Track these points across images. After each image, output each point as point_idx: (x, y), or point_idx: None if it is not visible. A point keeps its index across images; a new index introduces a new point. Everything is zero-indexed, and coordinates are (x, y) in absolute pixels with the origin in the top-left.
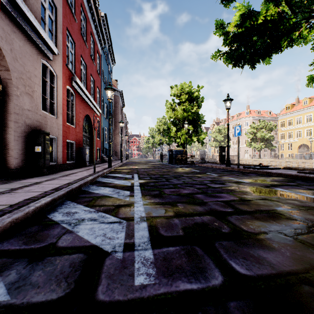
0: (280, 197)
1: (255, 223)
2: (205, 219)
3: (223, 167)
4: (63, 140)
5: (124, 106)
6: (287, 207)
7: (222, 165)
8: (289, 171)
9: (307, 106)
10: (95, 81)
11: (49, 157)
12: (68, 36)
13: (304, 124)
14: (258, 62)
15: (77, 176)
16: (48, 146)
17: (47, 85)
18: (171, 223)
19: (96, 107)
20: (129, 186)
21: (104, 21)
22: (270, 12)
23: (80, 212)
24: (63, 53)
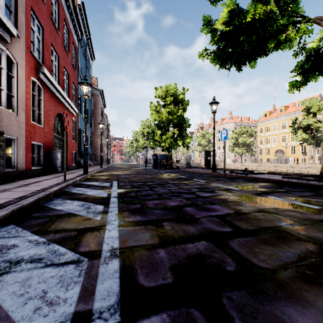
0: (278, 208)
1: (265, 251)
2: (200, 246)
3: (210, 172)
4: (26, 141)
5: (105, 107)
6: (290, 221)
7: (207, 170)
8: (273, 176)
9: (283, 114)
10: (70, 76)
11: (3, 162)
12: (34, 18)
13: (280, 131)
14: (245, 64)
15: (40, 186)
16: (2, 148)
17: (3, 73)
18: (155, 258)
19: (71, 105)
20: (105, 198)
21: (81, 11)
22: (258, 10)
23: (21, 246)
24: (26, 37)
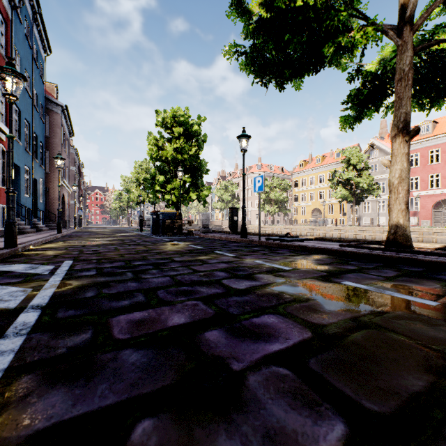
0: (381, 313)
1: None
2: None
3: (238, 239)
4: None
5: (73, 135)
6: (438, 355)
7: (234, 236)
8: (326, 244)
9: (320, 165)
10: None
11: None
12: None
13: (317, 185)
14: (289, 79)
15: None
16: None
17: None
18: None
19: None
20: (4, 315)
21: None
22: None
23: None
24: None
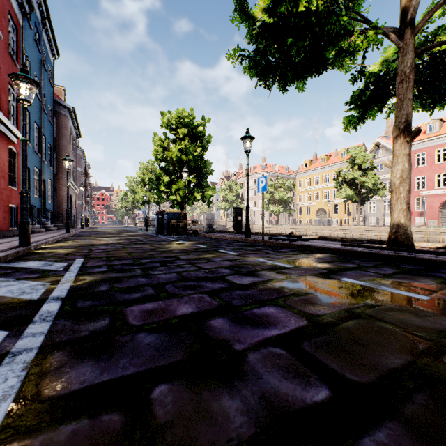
0: (374, 305)
1: None
2: None
3: (242, 239)
4: None
5: (80, 136)
6: (420, 340)
7: (238, 235)
8: (328, 243)
9: (325, 165)
10: (3, 71)
11: None
12: None
13: (322, 185)
14: (292, 82)
15: None
16: None
17: None
18: None
19: (5, 123)
20: (29, 304)
21: None
22: None
23: None
24: None
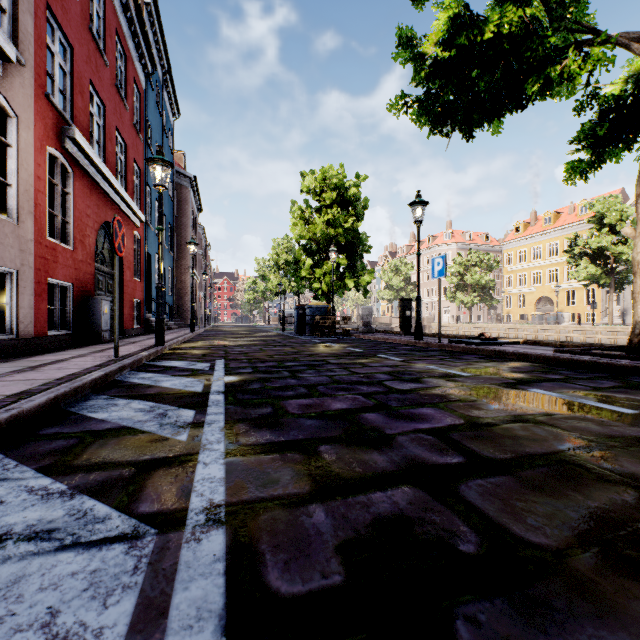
0: (552, 414)
1: (537, 507)
2: (400, 498)
3: (410, 341)
4: (36, 278)
5: (201, 211)
6: (581, 441)
7: (405, 337)
8: (536, 349)
9: (551, 228)
10: (129, 147)
11: None
12: (53, 26)
13: (546, 260)
14: (480, 126)
15: (63, 369)
16: None
17: None
18: (305, 527)
19: (131, 207)
20: (198, 395)
21: (153, 16)
22: (508, 17)
23: (10, 501)
24: (36, 65)
